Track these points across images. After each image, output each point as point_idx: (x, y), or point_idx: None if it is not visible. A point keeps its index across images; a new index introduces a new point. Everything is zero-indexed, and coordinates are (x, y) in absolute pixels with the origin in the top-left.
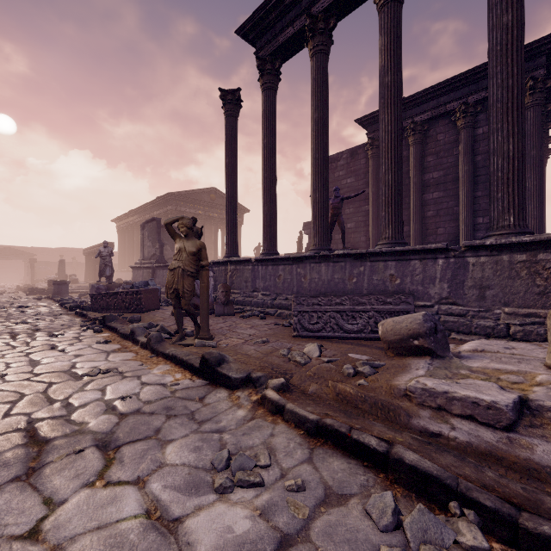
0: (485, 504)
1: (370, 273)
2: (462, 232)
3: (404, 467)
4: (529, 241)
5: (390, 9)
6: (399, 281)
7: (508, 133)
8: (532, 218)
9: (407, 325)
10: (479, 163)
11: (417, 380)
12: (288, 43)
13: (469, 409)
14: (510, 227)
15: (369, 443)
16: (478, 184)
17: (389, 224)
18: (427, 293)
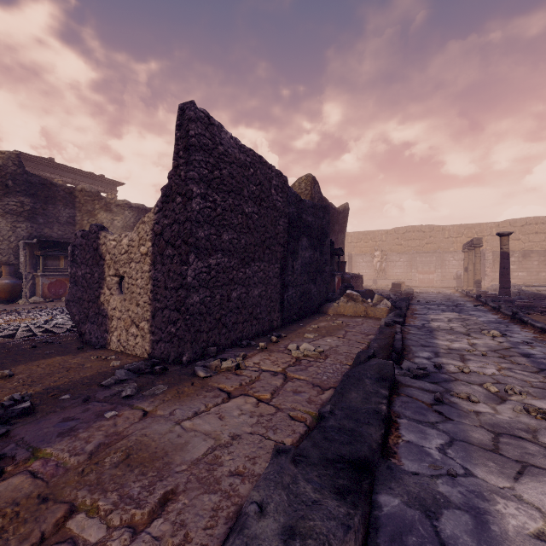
0: None
1: None
2: None
3: None
4: None
5: None
6: None
7: None
8: None
9: None
10: None
11: None
12: (44, 176)
13: None
14: None
15: None
16: None
17: None
18: None
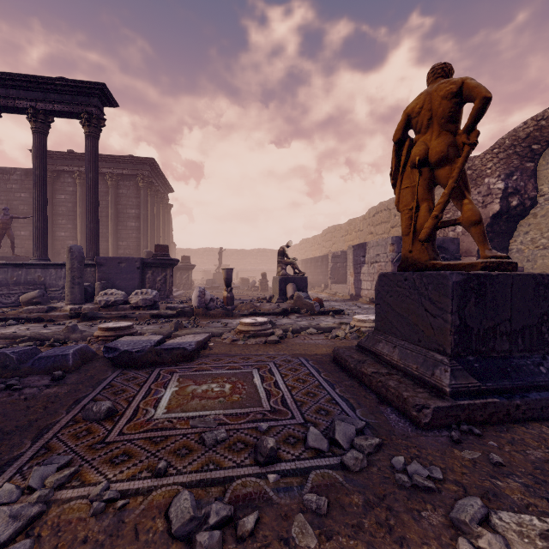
0: (26, 318)
1: (26, 275)
2: (111, 249)
3: (10, 319)
4: (95, 263)
5: (39, 136)
6: (44, 279)
7: (91, 221)
8: (143, 246)
9: (32, 295)
10: (121, 210)
11: (26, 307)
12: None
13: (38, 310)
14: (91, 257)
15: (1, 317)
16: (120, 222)
17: (38, 249)
18: (58, 284)
